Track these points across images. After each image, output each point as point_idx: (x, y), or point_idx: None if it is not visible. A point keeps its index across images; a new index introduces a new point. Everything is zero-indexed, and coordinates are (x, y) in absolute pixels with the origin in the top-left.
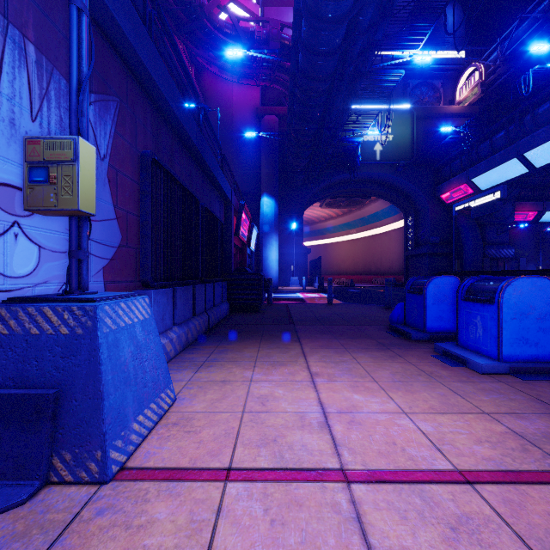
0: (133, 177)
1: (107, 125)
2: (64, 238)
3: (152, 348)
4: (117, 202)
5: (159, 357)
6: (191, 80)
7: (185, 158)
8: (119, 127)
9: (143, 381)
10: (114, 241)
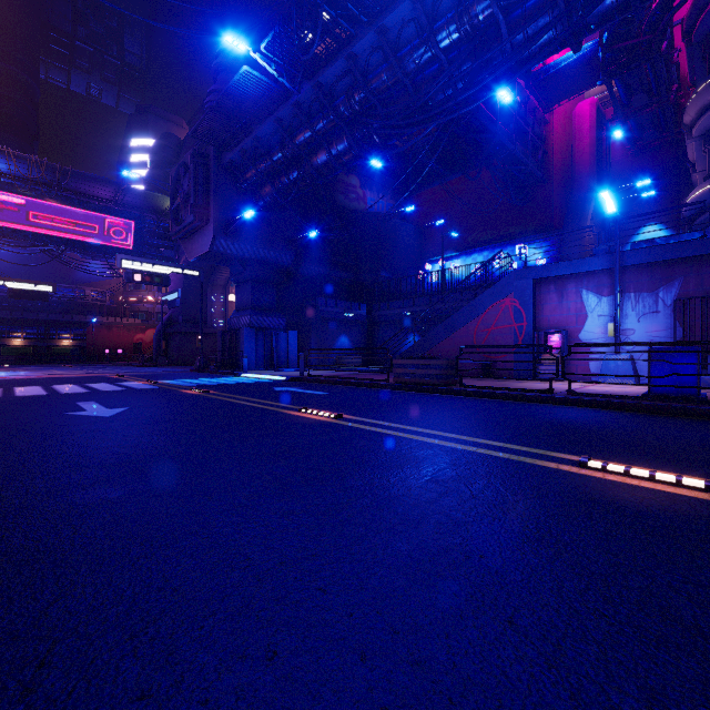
0: (698, 303)
1: (672, 292)
2: (645, 339)
3: (625, 368)
4: (681, 319)
5: (628, 371)
6: None
7: None
8: (683, 288)
9: (616, 373)
10: (678, 335)
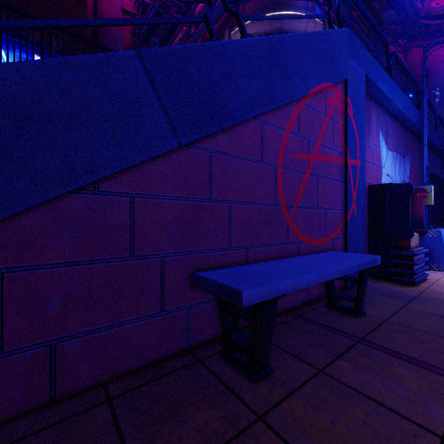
0: (413, 179)
1: (408, 164)
2: None
3: None
4: None
5: None
6: (432, 108)
7: (429, 155)
8: (410, 162)
9: None
10: None
